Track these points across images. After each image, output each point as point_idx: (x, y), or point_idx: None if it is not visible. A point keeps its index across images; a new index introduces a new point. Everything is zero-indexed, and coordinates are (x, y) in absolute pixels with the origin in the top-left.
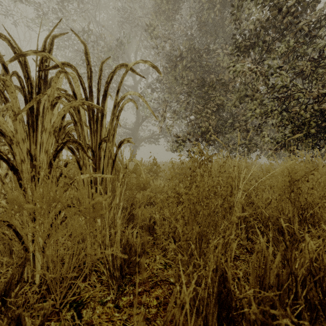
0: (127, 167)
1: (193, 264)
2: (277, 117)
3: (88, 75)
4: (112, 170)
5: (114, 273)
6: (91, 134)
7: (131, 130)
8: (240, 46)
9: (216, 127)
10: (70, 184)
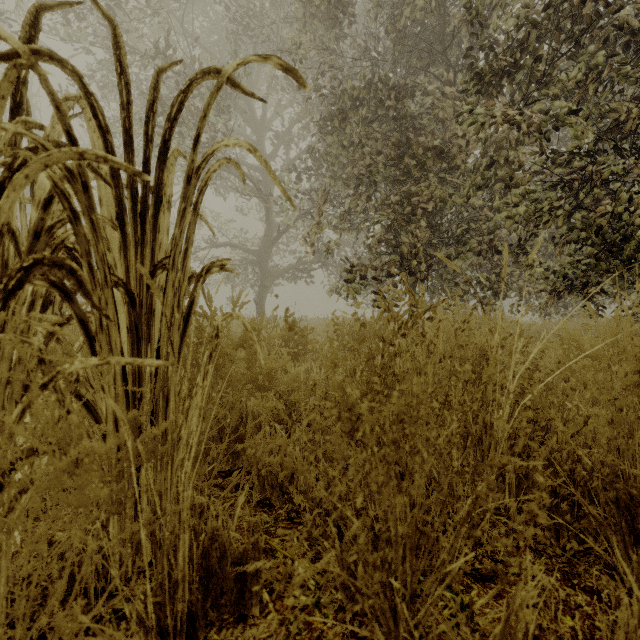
0: (218, 335)
1: (393, 613)
2: (564, 223)
3: (123, 99)
4: (181, 342)
5: (169, 639)
6: (125, 250)
7: (255, 255)
8: (484, 69)
9: (430, 247)
10: (44, 386)
